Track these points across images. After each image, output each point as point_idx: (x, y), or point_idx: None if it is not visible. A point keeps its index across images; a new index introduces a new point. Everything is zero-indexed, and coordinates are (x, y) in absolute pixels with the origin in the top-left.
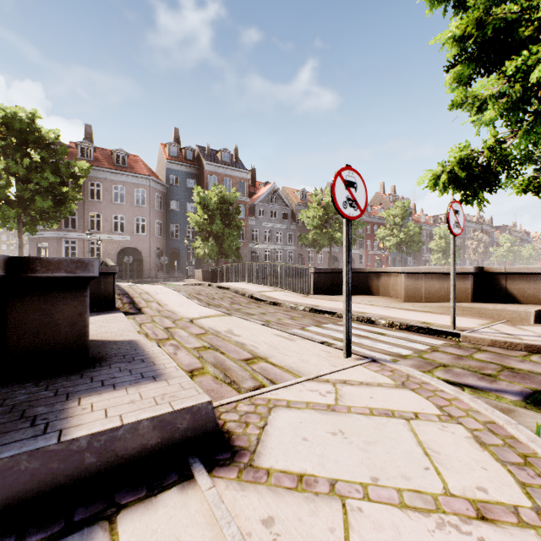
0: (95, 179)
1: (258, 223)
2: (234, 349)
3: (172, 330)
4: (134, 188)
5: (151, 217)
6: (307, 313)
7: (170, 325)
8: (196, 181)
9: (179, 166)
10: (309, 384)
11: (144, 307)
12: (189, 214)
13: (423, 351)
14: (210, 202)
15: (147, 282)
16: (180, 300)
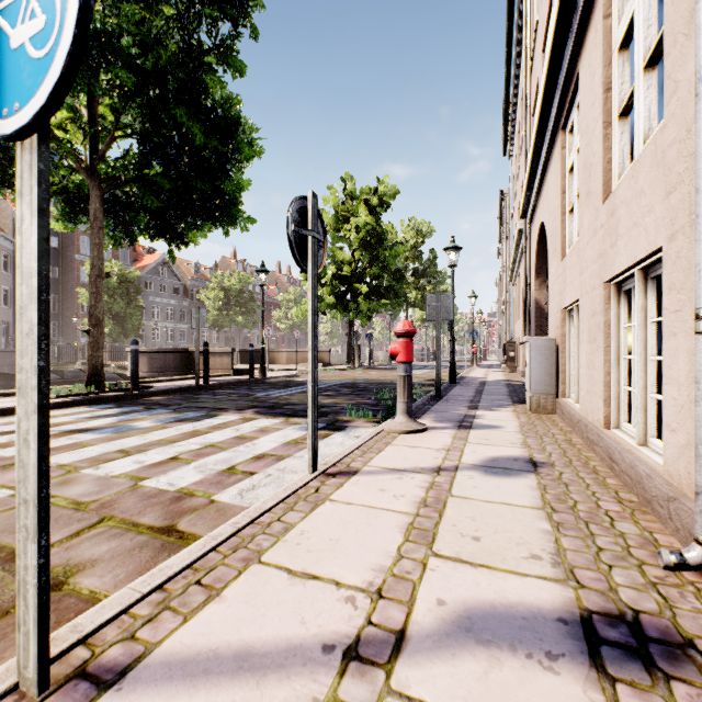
0: None
1: (145, 297)
2: None
3: None
4: None
5: None
6: None
7: None
8: (59, 239)
9: None
10: None
11: None
12: (81, 290)
13: None
14: (111, 281)
15: None
16: None
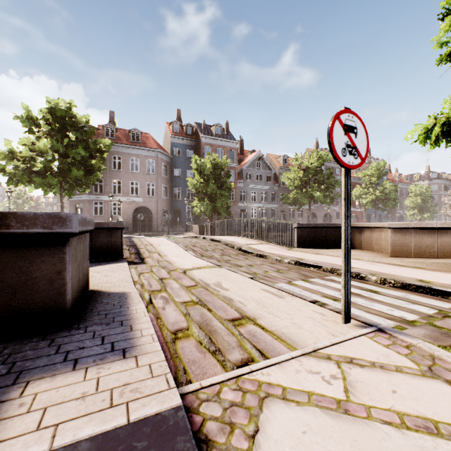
0: (117, 153)
1: (245, 185)
2: (221, 305)
3: (166, 281)
4: (146, 159)
5: (159, 182)
6: (292, 265)
7: (165, 275)
8: (194, 151)
9: (181, 140)
10: (307, 360)
11: (146, 257)
12: (188, 178)
13: (432, 316)
14: (205, 168)
15: (155, 235)
16: (177, 251)
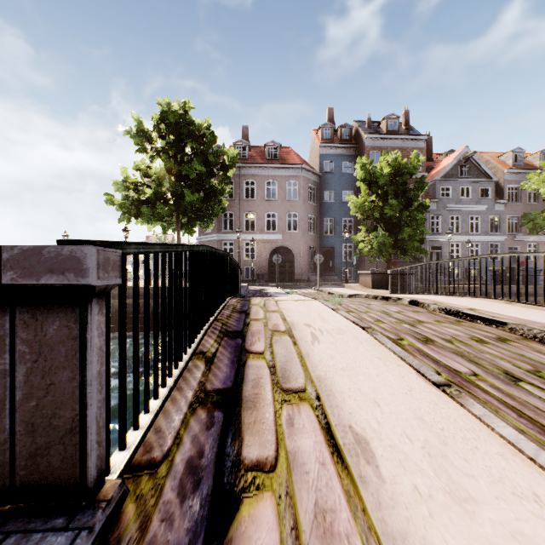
0: (249, 177)
1: (439, 207)
2: None
3: None
4: (286, 181)
5: (303, 212)
6: None
7: None
8: (353, 163)
9: (333, 149)
10: None
11: (254, 466)
12: (349, 197)
13: None
14: (379, 175)
15: (298, 287)
16: (405, 395)
